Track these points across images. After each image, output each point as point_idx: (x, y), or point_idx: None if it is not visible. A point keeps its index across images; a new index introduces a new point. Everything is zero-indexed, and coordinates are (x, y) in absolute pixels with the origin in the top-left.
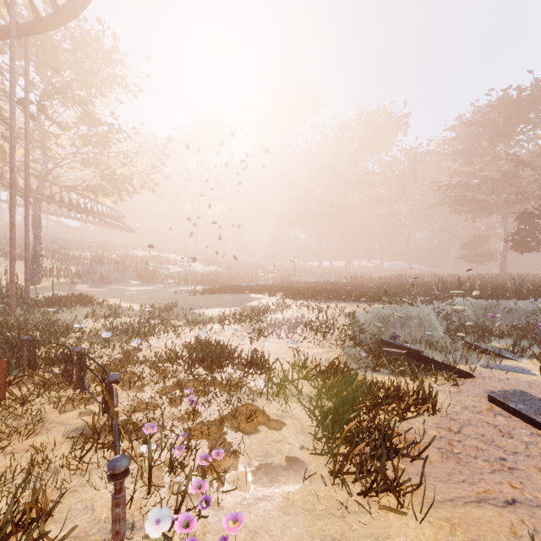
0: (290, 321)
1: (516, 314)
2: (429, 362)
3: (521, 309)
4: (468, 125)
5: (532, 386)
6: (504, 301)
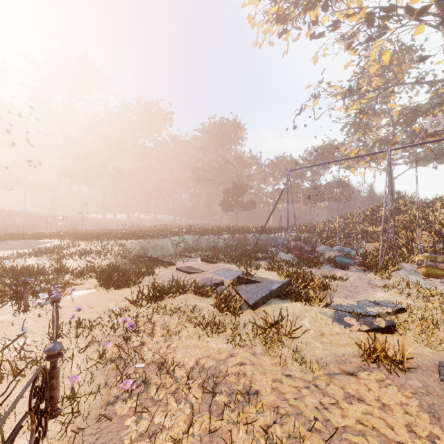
0: (82, 250)
1: (209, 241)
2: (158, 261)
3: (211, 239)
4: (204, 133)
5: (195, 264)
6: (205, 235)
